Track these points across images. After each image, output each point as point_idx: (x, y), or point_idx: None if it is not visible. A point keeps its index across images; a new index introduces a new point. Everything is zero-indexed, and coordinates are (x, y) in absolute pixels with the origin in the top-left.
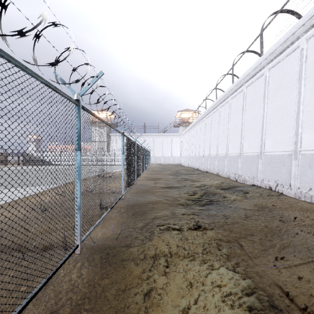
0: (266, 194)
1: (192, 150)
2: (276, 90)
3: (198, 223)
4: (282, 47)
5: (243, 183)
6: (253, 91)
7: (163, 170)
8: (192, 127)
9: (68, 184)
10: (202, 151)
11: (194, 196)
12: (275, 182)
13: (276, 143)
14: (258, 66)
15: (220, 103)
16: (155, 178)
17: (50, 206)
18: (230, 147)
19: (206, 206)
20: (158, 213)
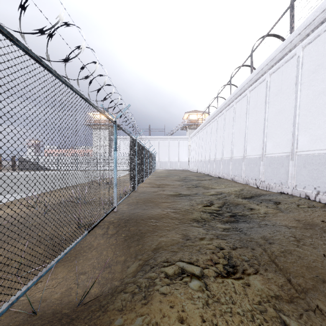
0: (305, 205)
1: (201, 154)
2: (314, 71)
3: (231, 258)
4: (325, 15)
5: (267, 190)
6: (280, 78)
7: (170, 176)
8: (201, 128)
9: (53, 191)
10: (214, 154)
11: (210, 208)
12: (315, 189)
13: (315, 140)
14: (288, 45)
15: (235, 98)
16: (160, 184)
17: (7, 224)
18: (249, 148)
19: (230, 223)
20: (163, 237)
